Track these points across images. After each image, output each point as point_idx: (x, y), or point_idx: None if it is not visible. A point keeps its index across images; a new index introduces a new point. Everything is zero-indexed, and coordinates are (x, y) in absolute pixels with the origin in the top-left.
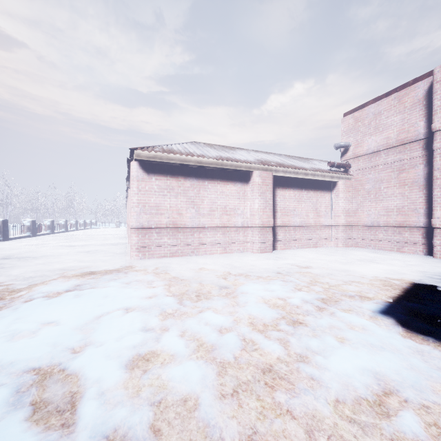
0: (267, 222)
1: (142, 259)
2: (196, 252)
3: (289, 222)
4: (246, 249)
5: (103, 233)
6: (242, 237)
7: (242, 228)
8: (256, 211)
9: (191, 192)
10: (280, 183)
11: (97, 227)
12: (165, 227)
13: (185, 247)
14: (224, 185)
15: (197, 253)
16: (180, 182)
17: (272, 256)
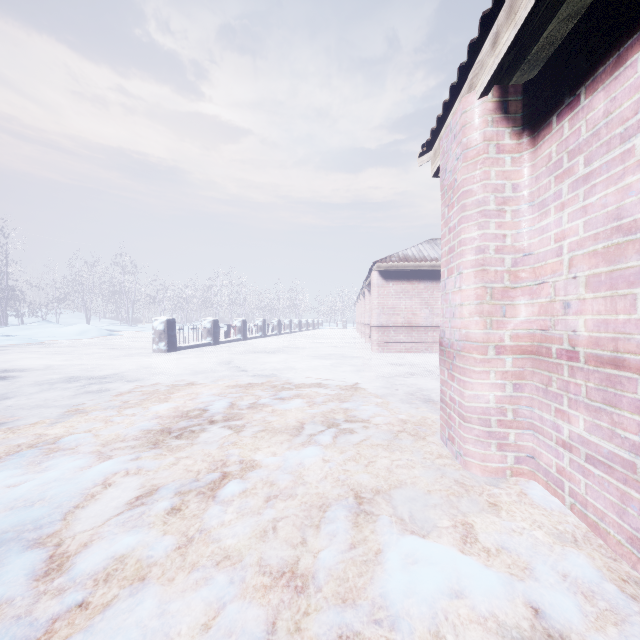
0: None
1: (382, 352)
2: (429, 350)
3: None
4: None
5: (333, 333)
6: None
7: None
8: None
9: (424, 294)
10: None
11: (324, 328)
12: (401, 326)
13: (418, 344)
14: None
15: (431, 351)
16: (414, 285)
17: None
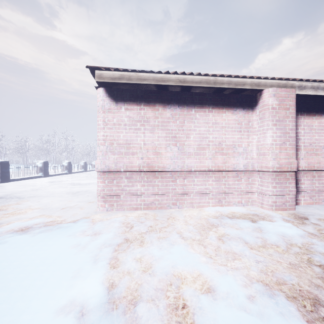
0: (287, 165)
1: (109, 211)
2: (178, 204)
3: (318, 164)
4: (250, 202)
5: None
6: (245, 185)
7: (244, 172)
8: (269, 148)
9: (172, 124)
10: (303, 108)
11: None
12: (138, 171)
13: (163, 196)
14: (218, 114)
15: (180, 206)
16: (157, 111)
17: (302, 221)
